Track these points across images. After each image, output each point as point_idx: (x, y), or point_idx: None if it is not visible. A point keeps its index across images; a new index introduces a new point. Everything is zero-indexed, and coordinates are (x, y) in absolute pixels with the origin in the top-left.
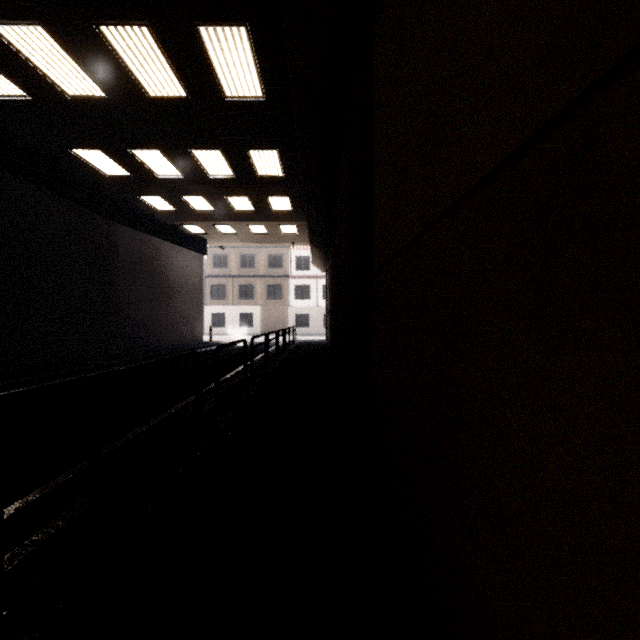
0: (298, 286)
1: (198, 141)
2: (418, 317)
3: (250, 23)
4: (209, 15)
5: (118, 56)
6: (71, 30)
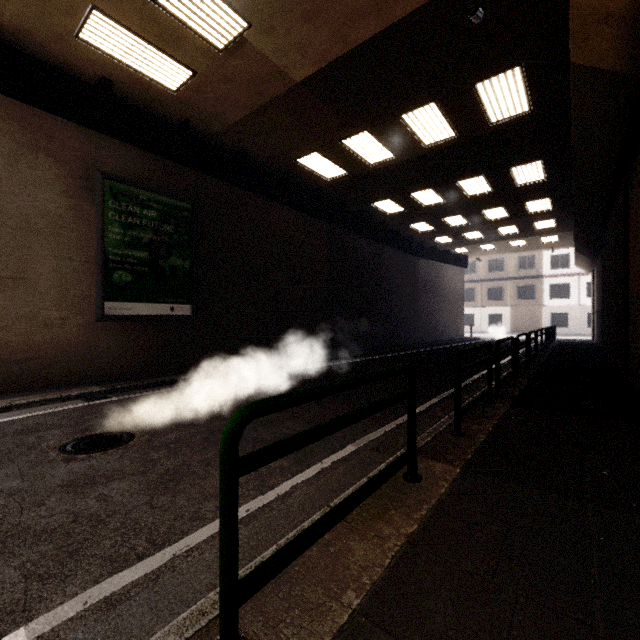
0: (554, 285)
1: (488, 206)
2: (638, 318)
3: (543, 158)
4: (518, 163)
5: (460, 188)
6: (442, 186)
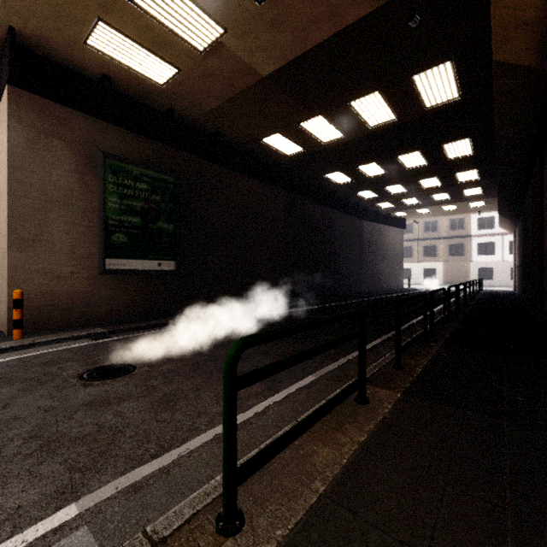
0: (481, 244)
1: (424, 176)
2: None
3: (471, 136)
4: (450, 140)
5: (400, 162)
6: (384, 160)
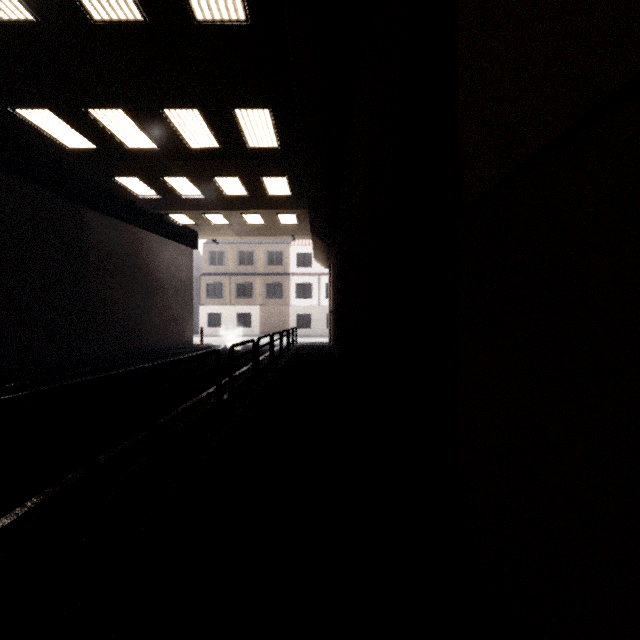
0: (299, 284)
1: (170, 96)
2: None
3: None
4: None
5: None
6: None
